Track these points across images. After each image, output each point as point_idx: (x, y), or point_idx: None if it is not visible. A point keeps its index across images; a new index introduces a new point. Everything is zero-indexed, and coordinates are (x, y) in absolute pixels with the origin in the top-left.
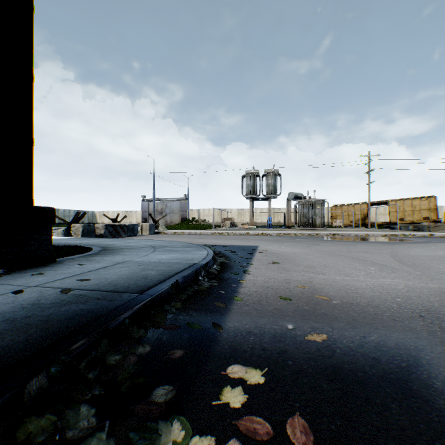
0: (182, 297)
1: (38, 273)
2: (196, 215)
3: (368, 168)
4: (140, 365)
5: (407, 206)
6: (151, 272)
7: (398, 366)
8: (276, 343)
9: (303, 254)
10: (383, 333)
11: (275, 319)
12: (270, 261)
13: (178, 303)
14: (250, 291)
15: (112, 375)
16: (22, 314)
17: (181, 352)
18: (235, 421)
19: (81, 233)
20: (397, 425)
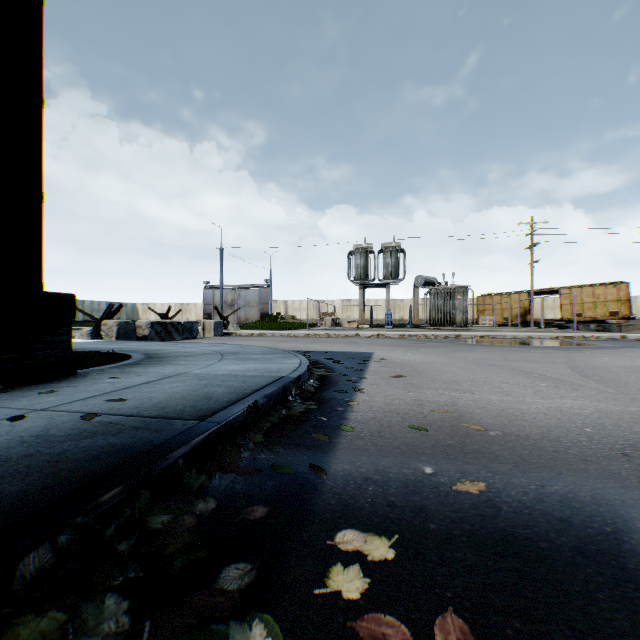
0: (264, 426)
1: (49, 391)
2: (282, 310)
3: (531, 241)
4: (200, 530)
5: (586, 295)
6: (217, 389)
7: (600, 531)
8: (409, 496)
9: (439, 363)
10: (571, 480)
11: (405, 459)
12: (391, 374)
13: (258, 435)
14: (365, 418)
15: (156, 546)
16: (20, 452)
17: (264, 509)
18: (352, 622)
19: (116, 335)
20: (611, 628)
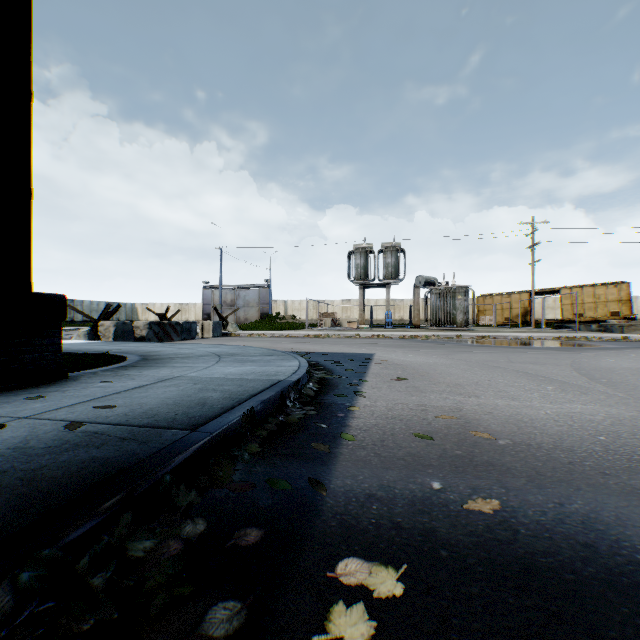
0: (260, 434)
1: (36, 396)
2: (282, 310)
3: (532, 241)
4: (186, 558)
5: (587, 296)
6: (212, 394)
7: (631, 559)
8: (416, 516)
9: (442, 365)
10: (591, 497)
11: (411, 472)
12: (393, 377)
13: (253, 444)
14: (367, 424)
15: (135, 579)
16: None
17: (258, 533)
18: None
19: (113, 336)
20: None
